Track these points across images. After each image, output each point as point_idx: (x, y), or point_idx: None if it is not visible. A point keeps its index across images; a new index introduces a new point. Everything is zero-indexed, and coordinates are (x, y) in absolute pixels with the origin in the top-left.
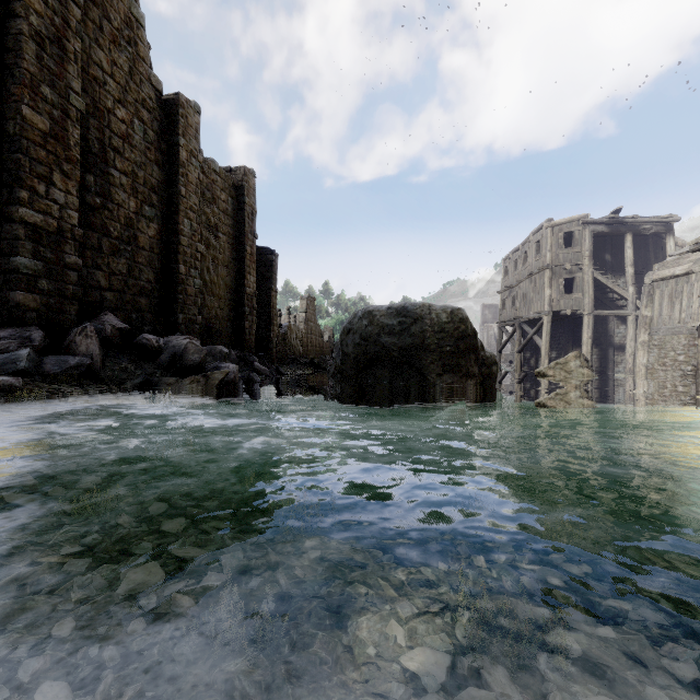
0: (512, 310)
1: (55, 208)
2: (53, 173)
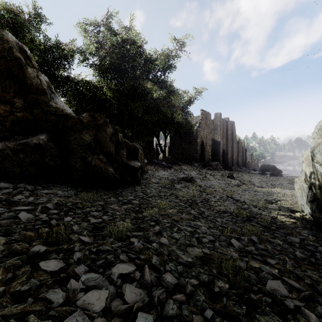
0: None
1: (234, 157)
2: (234, 155)
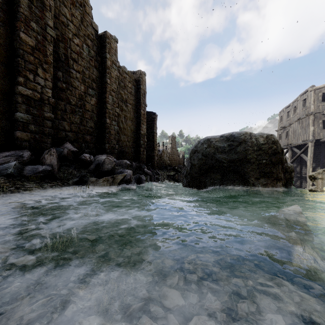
0: (285, 140)
1: (38, 87)
2: (37, 69)
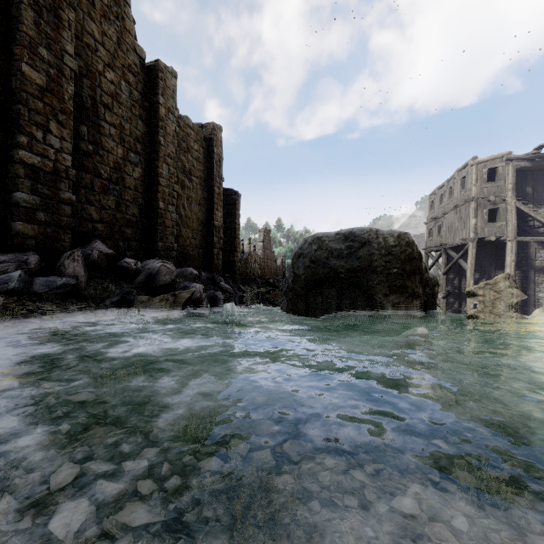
0: (438, 237)
1: (51, 152)
2: (49, 122)
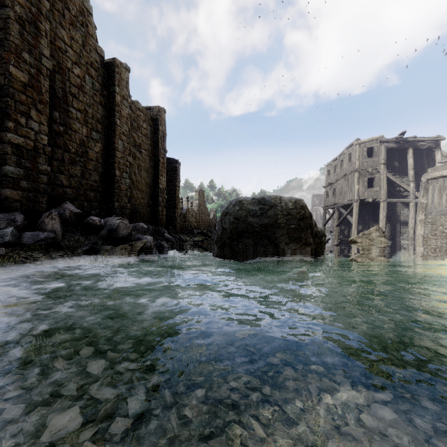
0: (332, 198)
1: (32, 133)
2: (30, 110)
